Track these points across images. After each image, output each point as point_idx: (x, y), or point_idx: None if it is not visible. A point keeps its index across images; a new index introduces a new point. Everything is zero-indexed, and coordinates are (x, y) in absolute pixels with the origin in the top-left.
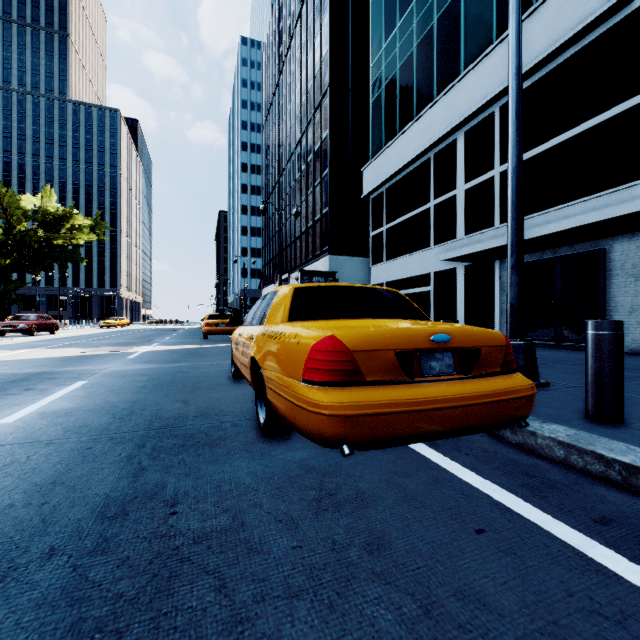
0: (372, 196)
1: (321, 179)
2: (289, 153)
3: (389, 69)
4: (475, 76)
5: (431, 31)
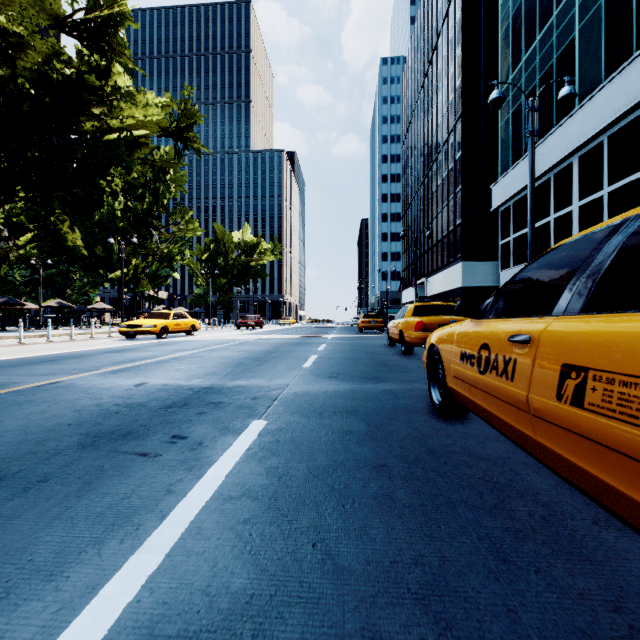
0: (501, 209)
1: (454, 194)
2: (426, 169)
3: (515, 98)
4: (585, 112)
5: (551, 68)
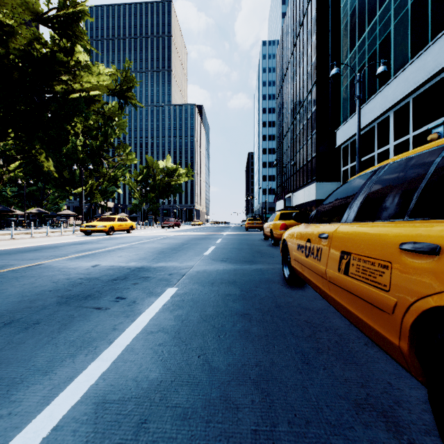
0: (342, 146)
1: (311, 136)
2: (292, 118)
3: (352, 70)
4: (397, 82)
5: (375, 51)
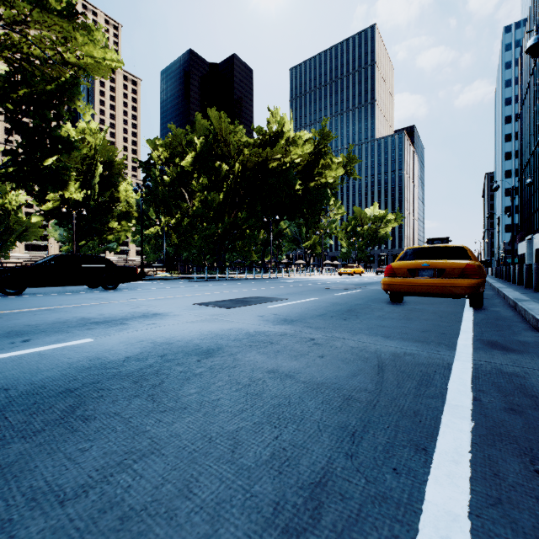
0: None
1: None
2: (533, 147)
3: None
4: None
5: None
